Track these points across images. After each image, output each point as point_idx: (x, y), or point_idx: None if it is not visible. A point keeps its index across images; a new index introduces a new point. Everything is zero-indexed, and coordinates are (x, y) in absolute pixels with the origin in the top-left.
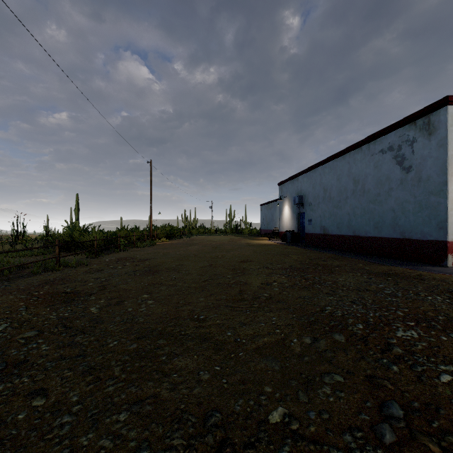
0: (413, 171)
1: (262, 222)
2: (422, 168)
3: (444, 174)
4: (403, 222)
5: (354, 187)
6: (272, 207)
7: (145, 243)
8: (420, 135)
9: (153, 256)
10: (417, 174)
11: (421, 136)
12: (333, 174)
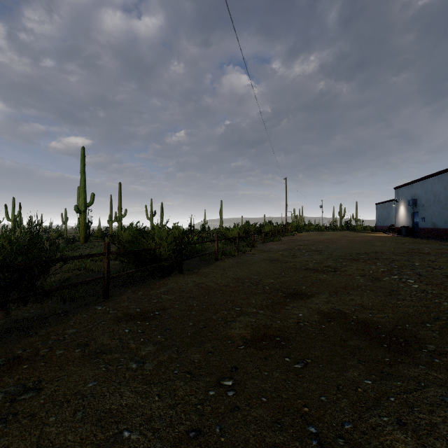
0: None
1: (377, 219)
2: None
3: None
4: None
5: None
6: (388, 206)
7: (289, 234)
8: None
9: (308, 239)
10: None
11: None
12: (441, 184)
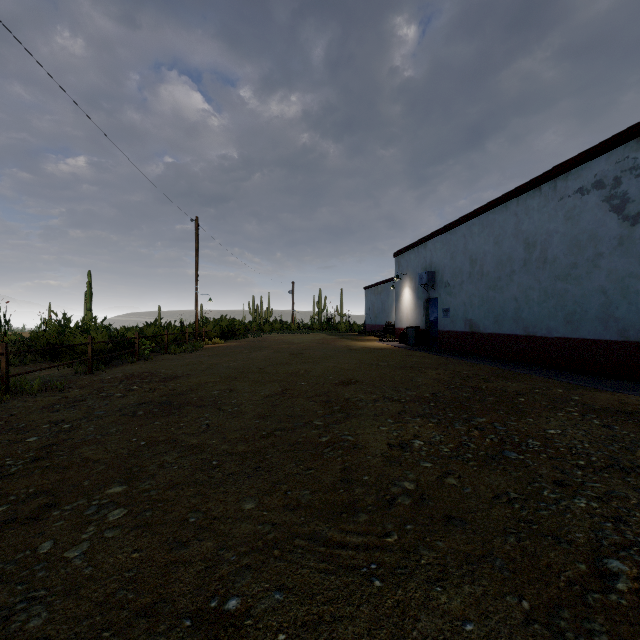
0: None
1: (367, 314)
2: None
3: None
4: (624, 312)
5: (526, 254)
6: (382, 291)
7: (184, 347)
8: None
9: (188, 371)
10: None
11: None
12: (486, 235)
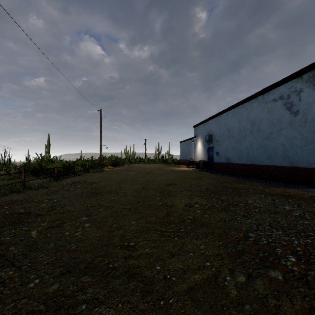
0: (300, 114)
1: (181, 154)
2: (307, 111)
3: None
4: (291, 154)
5: (251, 127)
6: (188, 144)
7: (96, 170)
8: (306, 86)
9: (100, 180)
10: (303, 117)
11: (307, 87)
12: (234, 118)
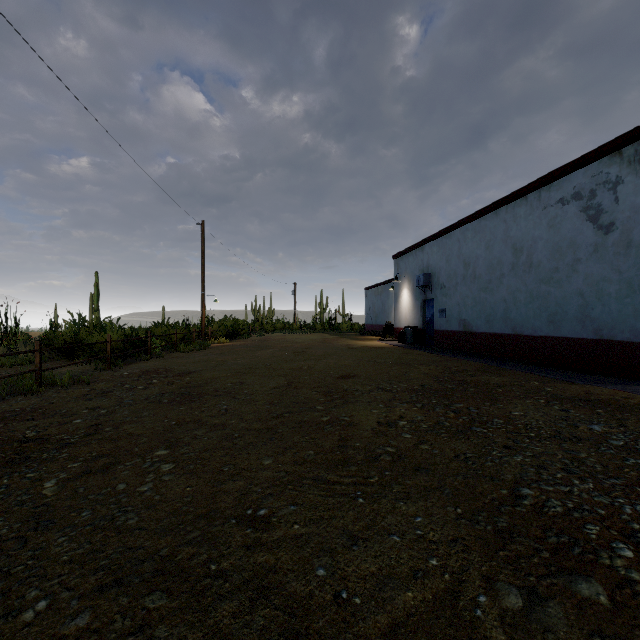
0: (616, 231)
1: (367, 314)
2: (633, 225)
3: None
4: (598, 313)
5: (514, 258)
6: (382, 292)
7: (192, 346)
8: (629, 172)
9: (199, 367)
10: (624, 235)
11: (631, 174)
12: (479, 240)
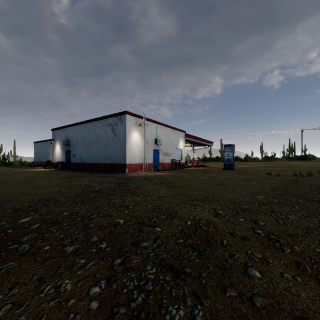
0: (117, 136)
1: (36, 156)
2: (120, 135)
3: (125, 139)
4: (114, 156)
5: (96, 139)
6: (45, 145)
7: None
8: (119, 122)
9: None
10: (118, 137)
11: (119, 123)
12: (87, 130)
